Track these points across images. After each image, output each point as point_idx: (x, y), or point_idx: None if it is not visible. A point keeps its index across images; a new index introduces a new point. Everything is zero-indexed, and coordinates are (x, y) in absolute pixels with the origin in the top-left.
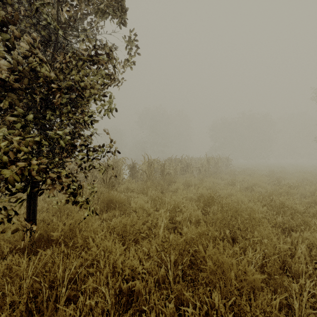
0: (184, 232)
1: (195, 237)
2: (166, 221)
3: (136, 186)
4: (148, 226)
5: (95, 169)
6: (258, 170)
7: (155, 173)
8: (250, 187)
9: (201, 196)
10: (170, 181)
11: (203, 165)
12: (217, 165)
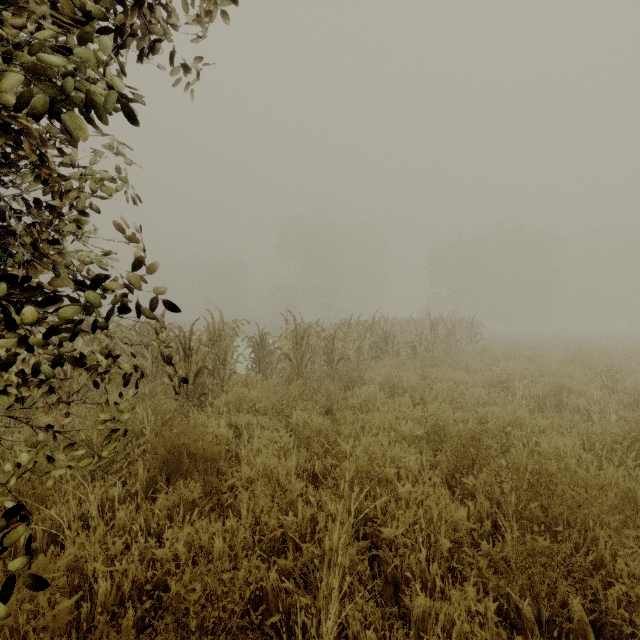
0: (417, 609)
1: (464, 637)
2: (346, 556)
3: (265, 394)
4: (283, 568)
5: (87, 369)
6: (543, 347)
7: (313, 358)
8: (552, 397)
9: (438, 429)
10: (349, 377)
11: (423, 338)
12: (452, 337)
